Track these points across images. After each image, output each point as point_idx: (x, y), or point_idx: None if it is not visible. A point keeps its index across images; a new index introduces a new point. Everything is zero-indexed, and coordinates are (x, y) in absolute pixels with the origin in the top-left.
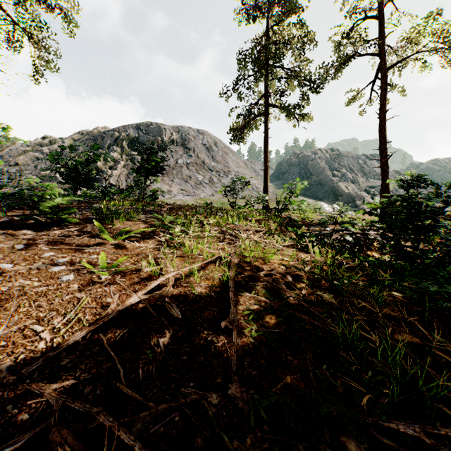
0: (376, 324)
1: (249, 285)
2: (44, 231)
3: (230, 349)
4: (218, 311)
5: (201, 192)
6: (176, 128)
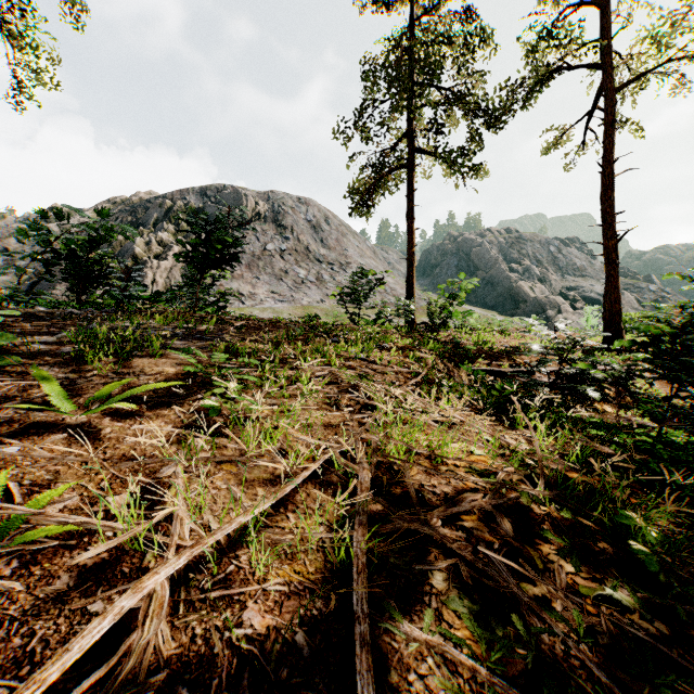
0: None
1: (410, 568)
2: None
3: None
4: None
5: (303, 296)
6: (264, 195)
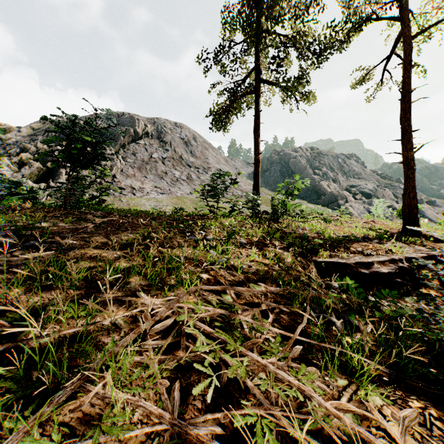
0: None
1: None
2: None
3: None
4: None
5: (177, 190)
6: (151, 120)
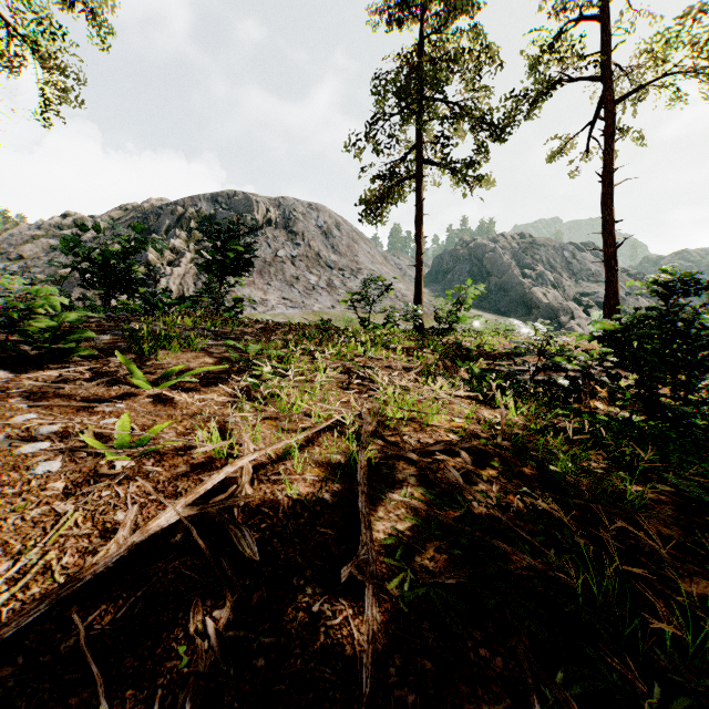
0: (642, 559)
1: (395, 474)
2: (30, 372)
3: (358, 632)
4: (336, 535)
5: (314, 303)
6: (275, 201)
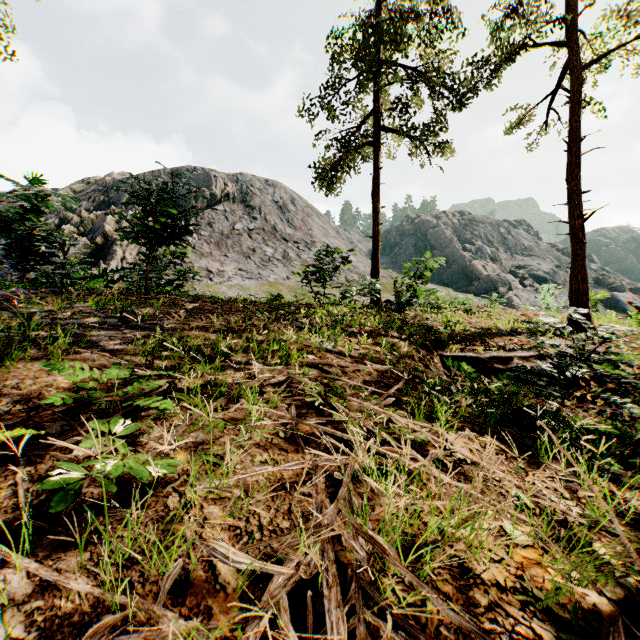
0: None
1: None
2: None
3: None
4: None
5: (270, 274)
6: (233, 176)
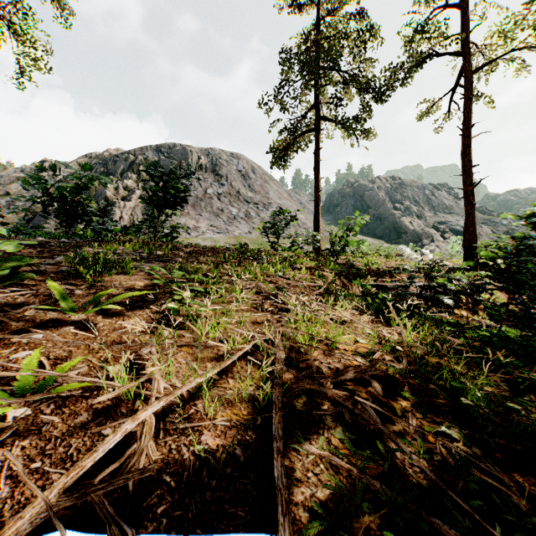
0: None
1: (310, 413)
2: None
3: None
4: (248, 517)
5: (235, 229)
6: (205, 151)
